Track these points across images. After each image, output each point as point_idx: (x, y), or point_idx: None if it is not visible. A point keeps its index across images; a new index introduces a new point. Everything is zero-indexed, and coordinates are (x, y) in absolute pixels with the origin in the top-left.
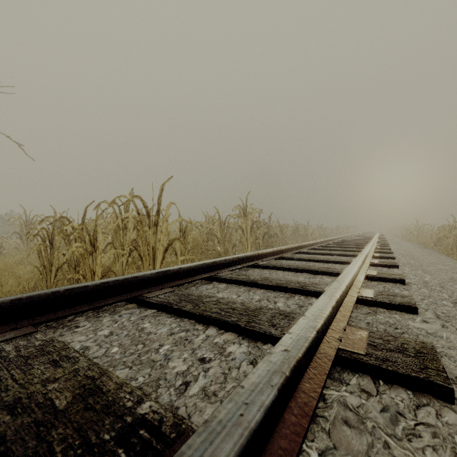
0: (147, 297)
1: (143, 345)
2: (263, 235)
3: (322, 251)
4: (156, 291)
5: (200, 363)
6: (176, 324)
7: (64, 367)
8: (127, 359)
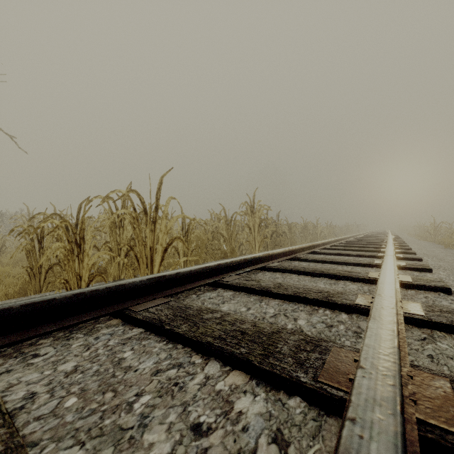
0: (134, 311)
1: (113, 395)
2: (271, 233)
3: (337, 251)
4: (147, 302)
5: (191, 436)
6: (165, 354)
7: None
8: (81, 425)
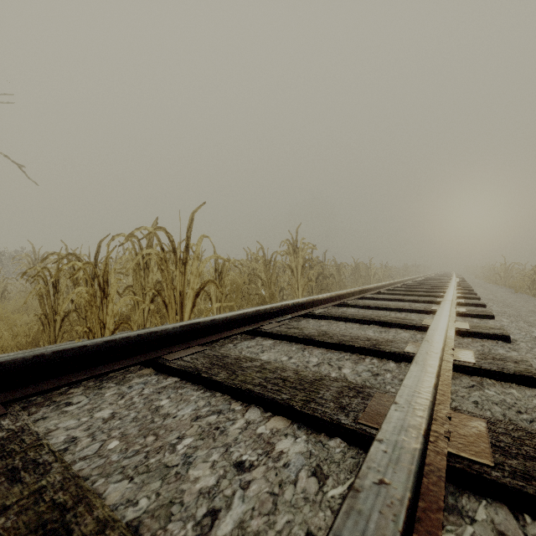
0: (168, 360)
1: (155, 438)
2: (316, 276)
3: (391, 296)
4: (181, 351)
5: (235, 471)
6: (203, 401)
7: (25, 483)
8: (127, 463)
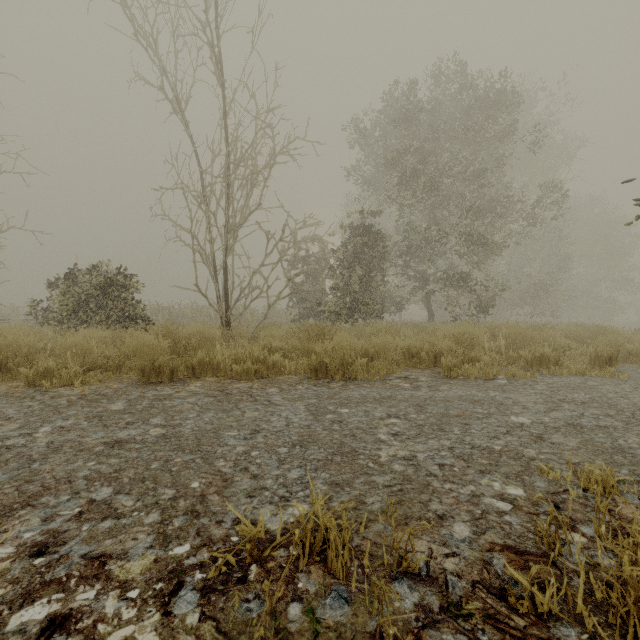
0: None
1: None
2: None
3: None
4: None
5: None
6: None
7: None
8: None
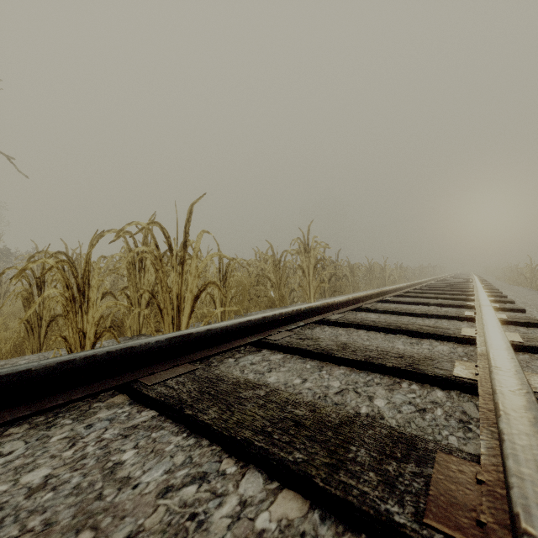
0: (146, 384)
1: (90, 536)
2: (329, 277)
3: (413, 299)
4: (166, 371)
5: None
6: (181, 456)
7: None
8: None
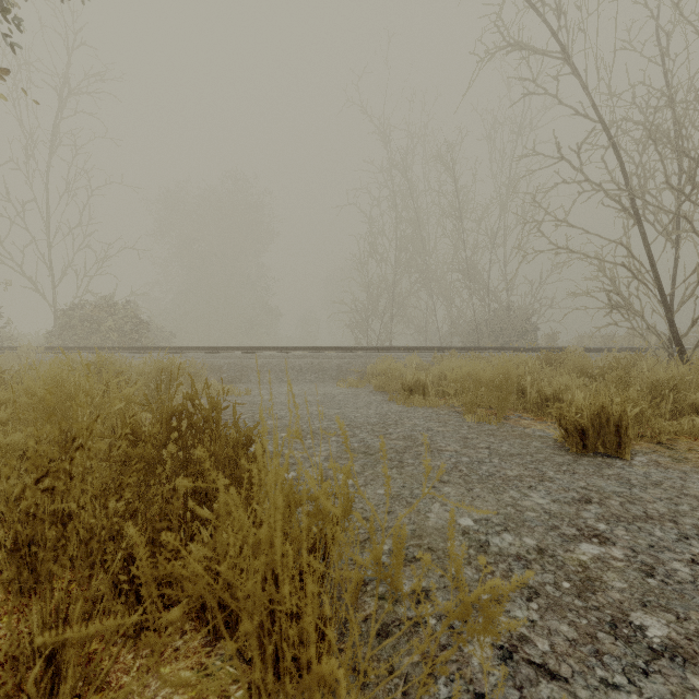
0: None
1: None
2: None
3: None
4: None
5: None
6: None
7: None
8: None
